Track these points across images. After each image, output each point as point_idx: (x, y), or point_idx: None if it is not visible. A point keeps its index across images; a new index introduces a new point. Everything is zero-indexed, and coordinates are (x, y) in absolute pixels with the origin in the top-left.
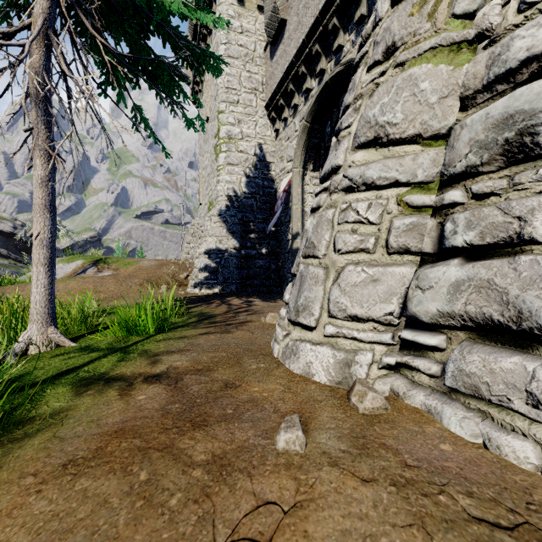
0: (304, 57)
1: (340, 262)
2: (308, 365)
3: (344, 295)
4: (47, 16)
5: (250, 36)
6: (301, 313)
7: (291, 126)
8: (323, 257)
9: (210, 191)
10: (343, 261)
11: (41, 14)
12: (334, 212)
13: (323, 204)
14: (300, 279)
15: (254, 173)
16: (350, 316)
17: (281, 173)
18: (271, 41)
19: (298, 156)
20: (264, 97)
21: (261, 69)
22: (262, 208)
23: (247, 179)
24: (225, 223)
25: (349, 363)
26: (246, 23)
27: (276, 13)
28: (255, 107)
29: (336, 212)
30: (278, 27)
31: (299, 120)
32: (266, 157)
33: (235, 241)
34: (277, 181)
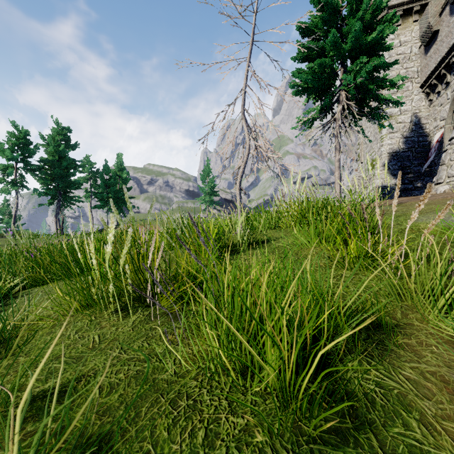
0: (453, 53)
1: (452, 163)
2: (440, 191)
3: (452, 171)
4: (340, 111)
5: (406, 45)
6: (438, 180)
7: (444, 96)
8: (446, 164)
9: (373, 153)
10: (452, 163)
11: (339, 112)
12: (451, 150)
13: (448, 149)
14: (439, 172)
15: (410, 134)
16: (453, 175)
17: (434, 129)
18: (425, 45)
19: (449, 116)
20: (419, 80)
21: (416, 62)
22: (416, 157)
23: (404, 140)
24: (388, 170)
25: (453, 187)
26: (404, 37)
27: (430, 29)
28: (411, 90)
29: (451, 150)
30: (431, 36)
31: (450, 92)
32: (420, 121)
33: (396, 180)
34: (430, 136)
